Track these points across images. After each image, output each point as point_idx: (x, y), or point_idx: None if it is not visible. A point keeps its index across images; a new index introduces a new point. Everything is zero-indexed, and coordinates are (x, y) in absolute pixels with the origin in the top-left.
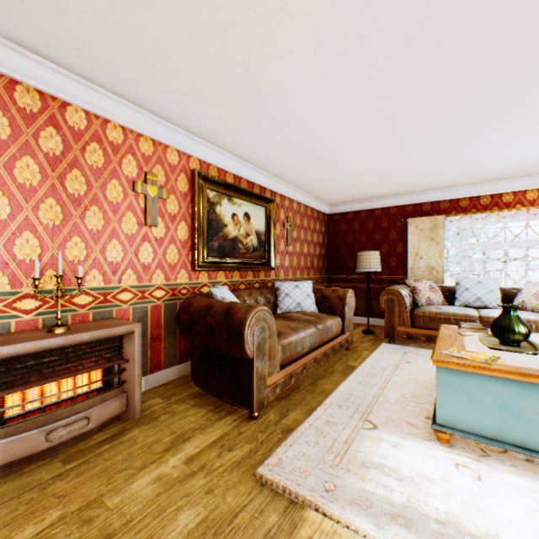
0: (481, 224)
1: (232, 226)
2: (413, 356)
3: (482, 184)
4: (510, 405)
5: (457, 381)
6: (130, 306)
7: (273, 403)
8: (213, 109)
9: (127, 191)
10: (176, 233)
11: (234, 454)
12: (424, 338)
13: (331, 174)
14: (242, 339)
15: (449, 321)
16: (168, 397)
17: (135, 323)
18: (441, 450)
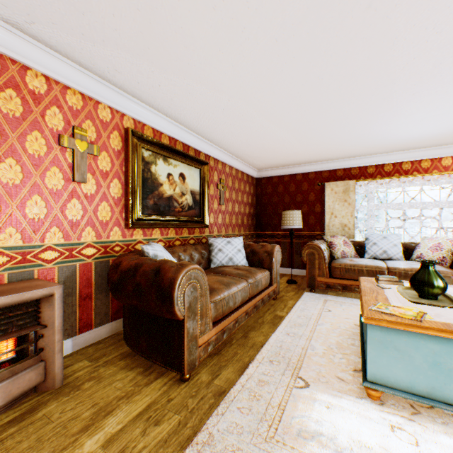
0: (385, 188)
1: (167, 185)
2: (332, 304)
3: (386, 154)
4: (442, 363)
5: (388, 339)
6: (56, 266)
7: (205, 361)
8: (144, 64)
9: (51, 144)
10: (108, 190)
11: (161, 429)
12: (340, 287)
13: (260, 140)
14: (171, 301)
15: (362, 272)
16: (97, 358)
17: (54, 285)
18: (374, 409)
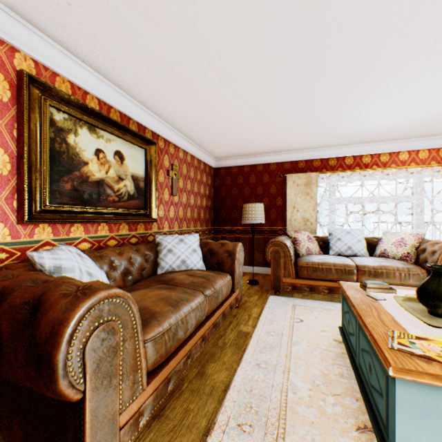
0: (346, 181)
1: (95, 164)
2: (302, 311)
3: (347, 146)
4: None
5: (431, 403)
6: None
7: (136, 438)
8: None
9: None
10: None
11: None
12: (307, 289)
13: (219, 119)
14: (51, 371)
15: (330, 271)
16: None
17: None
18: None
